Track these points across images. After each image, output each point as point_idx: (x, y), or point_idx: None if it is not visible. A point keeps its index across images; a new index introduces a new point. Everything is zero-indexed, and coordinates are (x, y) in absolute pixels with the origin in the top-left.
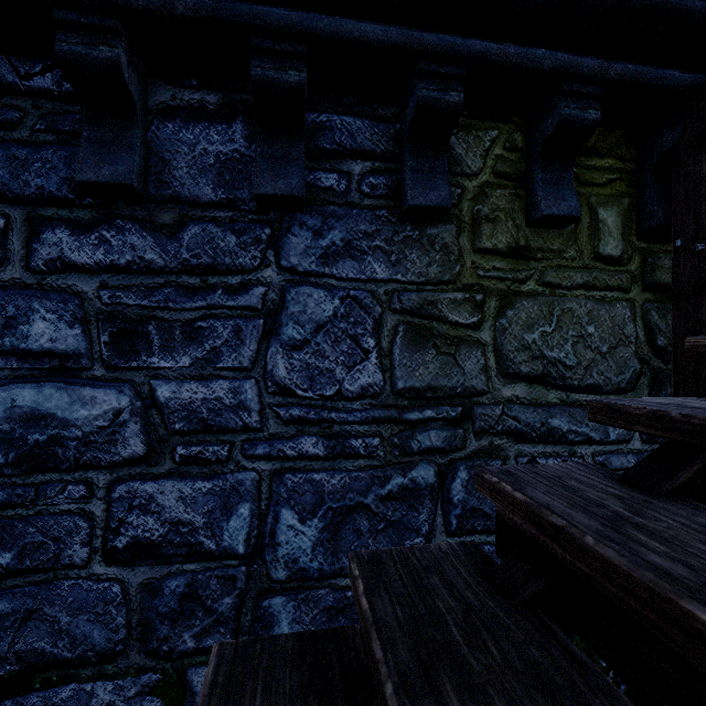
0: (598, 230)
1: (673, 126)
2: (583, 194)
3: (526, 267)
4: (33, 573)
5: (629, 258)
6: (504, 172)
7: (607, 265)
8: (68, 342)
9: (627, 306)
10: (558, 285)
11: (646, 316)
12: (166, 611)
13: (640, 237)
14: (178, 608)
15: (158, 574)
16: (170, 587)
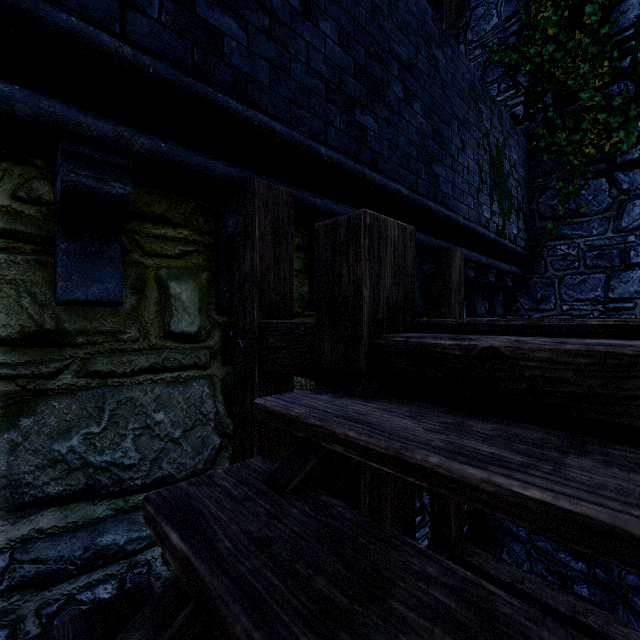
0: (170, 305)
1: (233, 213)
2: (149, 266)
3: (58, 356)
4: None
5: (208, 334)
6: (15, 230)
7: (181, 343)
8: None
9: (205, 383)
10: (112, 372)
11: (227, 389)
12: None
13: (220, 312)
14: None
15: None
16: None
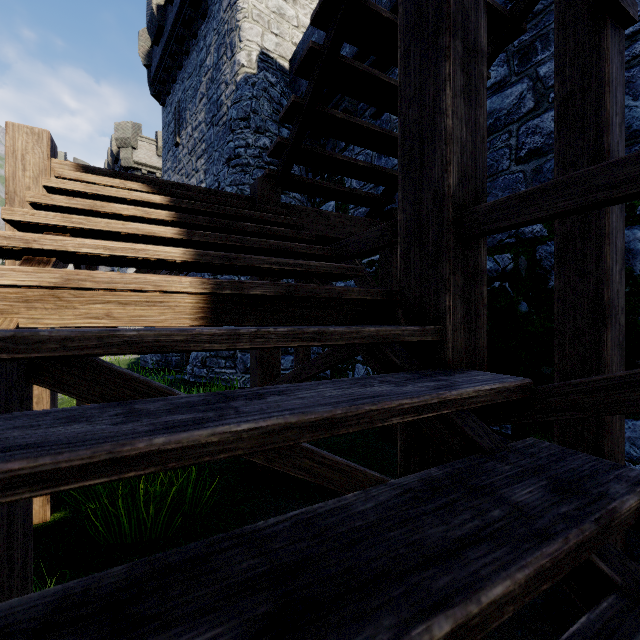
0: None
1: None
2: None
3: None
4: (489, 178)
5: None
6: None
7: None
8: (501, 75)
9: None
10: None
11: None
12: (544, 180)
13: None
14: (550, 177)
15: (540, 163)
16: (546, 168)
